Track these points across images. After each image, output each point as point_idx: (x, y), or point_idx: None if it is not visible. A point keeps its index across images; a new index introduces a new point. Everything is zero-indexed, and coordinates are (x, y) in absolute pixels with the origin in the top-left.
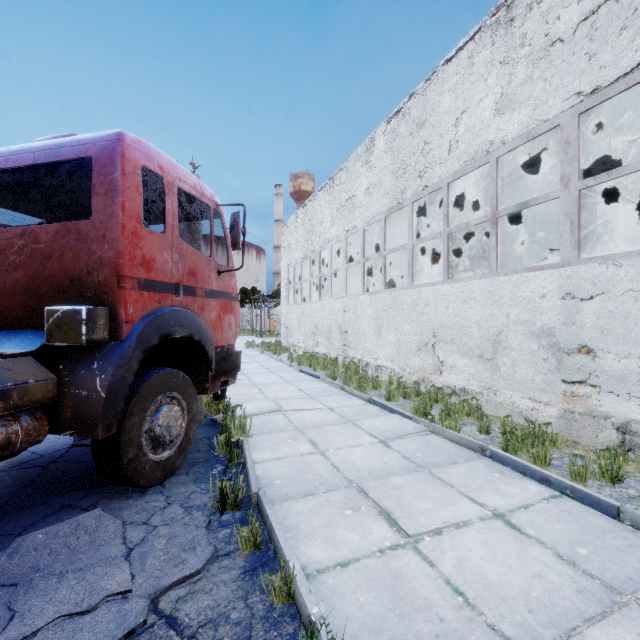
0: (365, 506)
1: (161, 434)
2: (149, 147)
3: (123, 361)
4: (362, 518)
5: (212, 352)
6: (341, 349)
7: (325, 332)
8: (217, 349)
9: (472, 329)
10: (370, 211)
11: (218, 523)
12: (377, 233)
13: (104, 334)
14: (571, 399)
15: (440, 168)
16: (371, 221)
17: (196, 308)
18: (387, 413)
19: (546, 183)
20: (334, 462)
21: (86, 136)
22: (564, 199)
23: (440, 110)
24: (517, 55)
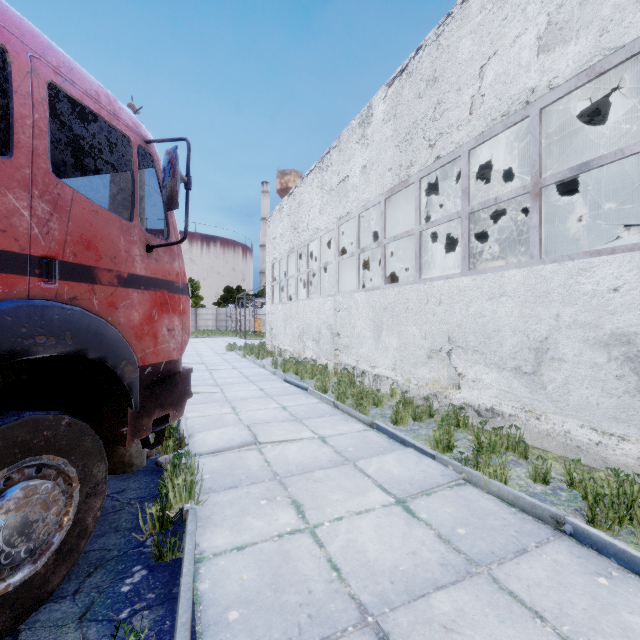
0: None
1: (2, 545)
2: None
3: None
4: None
5: (132, 376)
6: (332, 354)
7: (314, 334)
8: (145, 369)
9: (504, 333)
10: (367, 193)
11: None
12: (370, 225)
13: None
14: None
15: (458, 132)
16: (368, 205)
17: (97, 303)
18: (397, 445)
19: (561, 167)
20: (332, 554)
21: None
22: None
23: (458, 60)
24: None
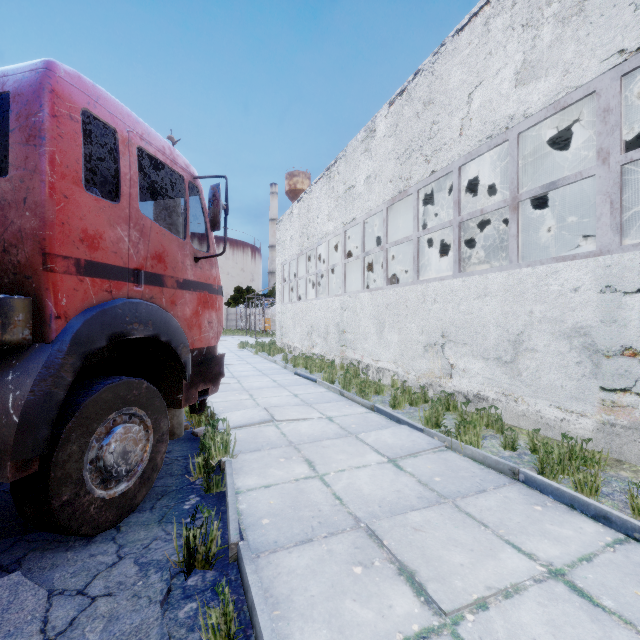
0: (379, 560)
1: (113, 463)
2: (95, 88)
3: (49, 371)
4: (377, 580)
5: (186, 356)
6: (339, 350)
7: (322, 332)
8: (193, 352)
9: (488, 328)
10: (371, 201)
11: (181, 592)
12: (376, 228)
13: (24, 334)
14: (611, 409)
15: (450, 150)
16: (372, 212)
17: (164, 301)
18: (393, 423)
19: (556, 174)
20: (336, 490)
21: (6, 68)
22: (602, 176)
23: (450, 86)
24: (543, 15)
